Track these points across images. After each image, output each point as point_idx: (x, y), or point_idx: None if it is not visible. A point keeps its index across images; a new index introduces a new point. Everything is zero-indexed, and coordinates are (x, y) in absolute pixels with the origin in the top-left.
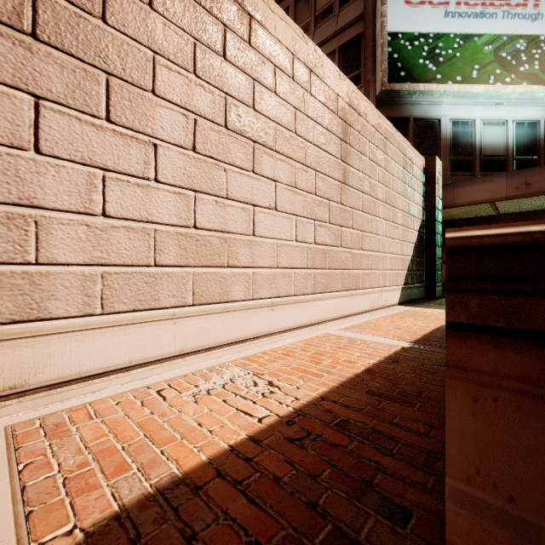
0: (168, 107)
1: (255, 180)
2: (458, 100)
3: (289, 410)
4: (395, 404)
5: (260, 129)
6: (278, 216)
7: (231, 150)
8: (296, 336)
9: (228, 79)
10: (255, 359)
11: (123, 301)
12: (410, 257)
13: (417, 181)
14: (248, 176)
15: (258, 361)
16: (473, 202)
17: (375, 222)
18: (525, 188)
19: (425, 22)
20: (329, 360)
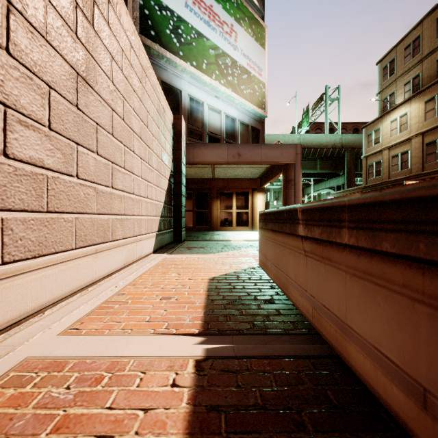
0: None
1: None
2: (194, 81)
3: None
4: None
5: None
6: None
7: None
8: None
9: None
10: None
11: None
12: (162, 203)
13: (168, 132)
14: None
15: None
16: (207, 162)
17: (130, 157)
18: (238, 157)
19: None
20: None
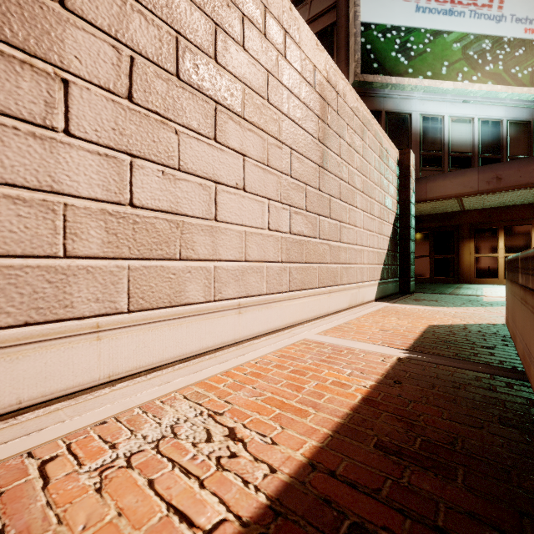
0: (87, 31)
1: (217, 151)
2: (428, 95)
3: (260, 503)
4: (426, 472)
5: (224, 87)
6: (246, 198)
7: (184, 107)
8: (269, 345)
9: (181, 15)
10: (213, 385)
11: (6, 311)
12: (385, 251)
13: (392, 173)
14: (208, 145)
15: (218, 388)
16: (445, 196)
17: (353, 213)
18: (496, 183)
19: (397, 15)
20: (312, 383)
